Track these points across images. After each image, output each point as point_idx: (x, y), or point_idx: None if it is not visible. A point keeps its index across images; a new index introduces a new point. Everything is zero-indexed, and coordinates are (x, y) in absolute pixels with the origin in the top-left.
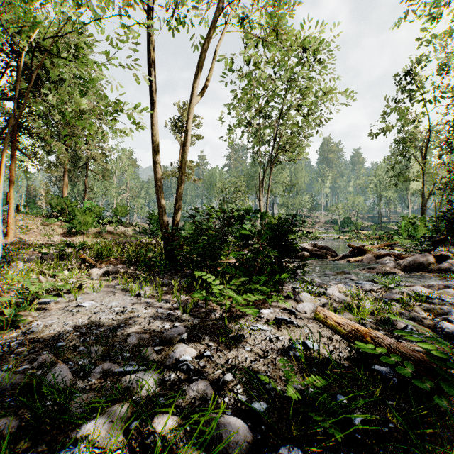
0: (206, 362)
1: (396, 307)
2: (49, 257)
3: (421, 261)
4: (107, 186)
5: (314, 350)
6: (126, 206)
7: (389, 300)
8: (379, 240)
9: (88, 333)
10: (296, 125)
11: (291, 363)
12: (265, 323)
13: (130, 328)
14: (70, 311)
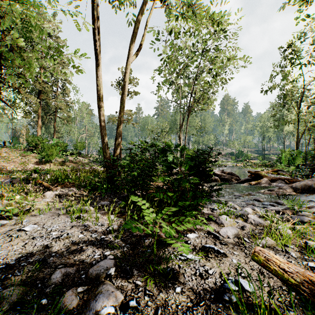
0: (132, 314)
1: (309, 230)
2: (18, 181)
3: (310, 185)
4: (70, 128)
5: (250, 291)
6: (83, 142)
7: (298, 222)
8: (266, 167)
9: (15, 266)
10: (206, 84)
11: (229, 314)
12: (193, 250)
13: (60, 257)
14: (10, 236)
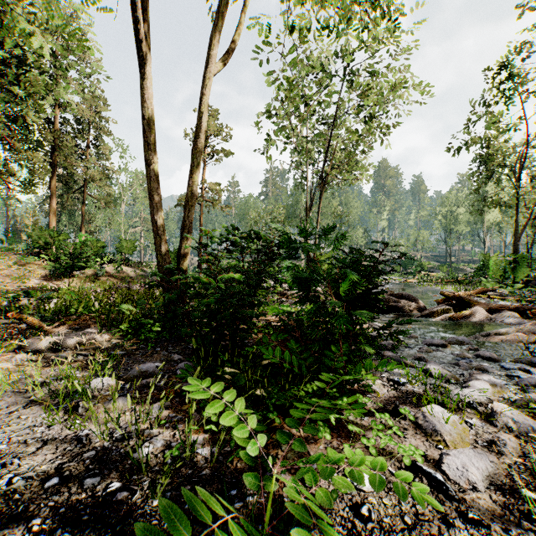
0: None
1: None
2: None
3: None
4: (112, 216)
5: None
6: (134, 241)
7: None
8: (460, 285)
9: None
10: (354, 135)
11: None
12: None
13: None
14: None
